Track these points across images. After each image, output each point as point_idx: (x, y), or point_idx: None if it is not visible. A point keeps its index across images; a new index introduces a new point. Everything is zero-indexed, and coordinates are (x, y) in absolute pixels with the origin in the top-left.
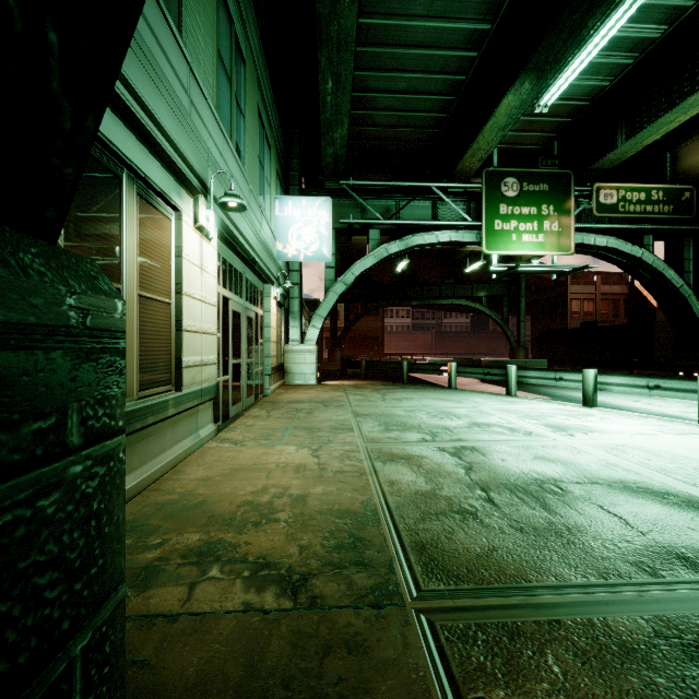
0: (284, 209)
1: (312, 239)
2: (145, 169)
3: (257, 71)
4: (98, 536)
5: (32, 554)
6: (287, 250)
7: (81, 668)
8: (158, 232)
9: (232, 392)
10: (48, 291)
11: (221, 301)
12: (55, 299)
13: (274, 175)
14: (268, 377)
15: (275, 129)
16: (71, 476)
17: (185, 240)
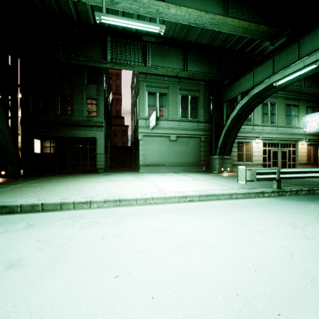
0: (305, 118)
1: (315, 125)
2: (245, 141)
3: (285, 97)
4: (231, 162)
5: (230, 161)
6: (306, 130)
7: (231, 165)
8: (248, 146)
9: (272, 166)
10: (230, 157)
11: (267, 150)
12: (230, 157)
13: (303, 109)
14: (297, 165)
15: (304, 96)
16: (230, 160)
17: (253, 145)
